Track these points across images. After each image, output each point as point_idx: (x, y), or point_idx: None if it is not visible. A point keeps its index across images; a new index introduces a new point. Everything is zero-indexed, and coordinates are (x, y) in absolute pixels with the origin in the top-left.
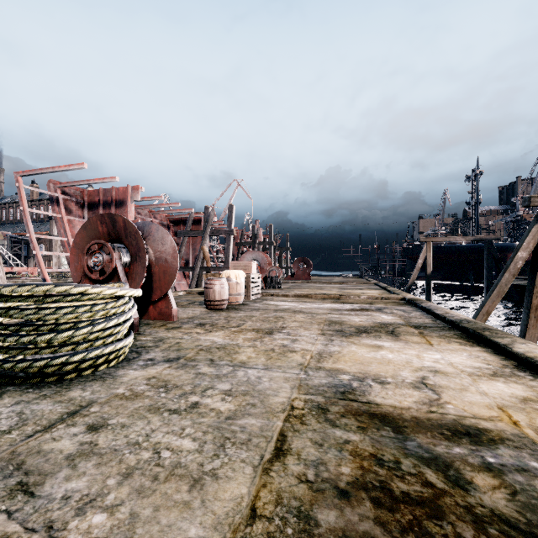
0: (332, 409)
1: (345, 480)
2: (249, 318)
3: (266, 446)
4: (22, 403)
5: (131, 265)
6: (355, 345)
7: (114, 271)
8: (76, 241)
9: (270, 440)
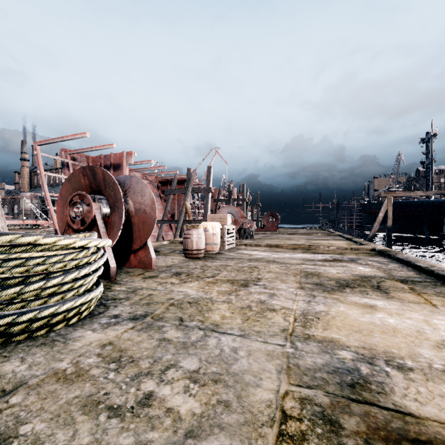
0: (346, 424)
1: None
2: (224, 267)
3: None
4: None
5: (110, 215)
6: (342, 303)
7: (94, 222)
8: (61, 193)
9: None
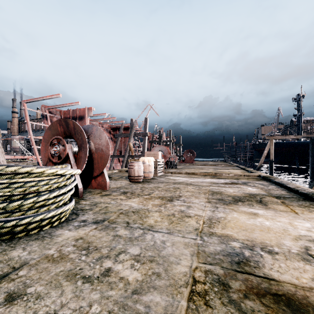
0: (233, 285)
1: None
2: (156, 188)
3: None
4: None
5: (78, 152)
6: (235, 212)
7: (67, 157)
8: (44, 137)
9: None
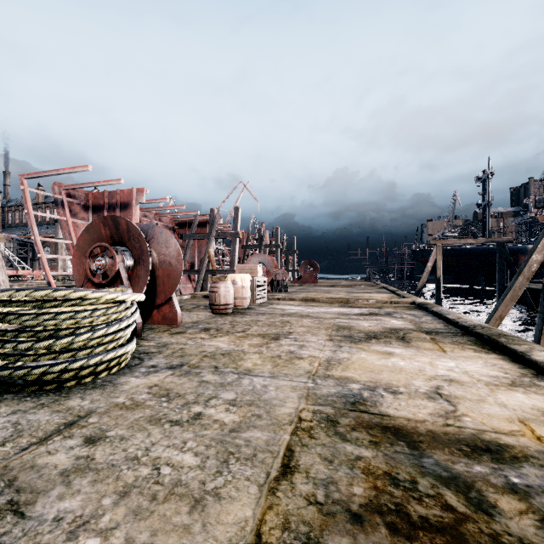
0: (342, 422)
1: (357, 502)
2: (255, 322)
3: (272, 463)
4: (18, 412)
5: (134, 268)
6: (364, 351)
7: (117, 275)
8: (78, 244)
9: (276, 456)
